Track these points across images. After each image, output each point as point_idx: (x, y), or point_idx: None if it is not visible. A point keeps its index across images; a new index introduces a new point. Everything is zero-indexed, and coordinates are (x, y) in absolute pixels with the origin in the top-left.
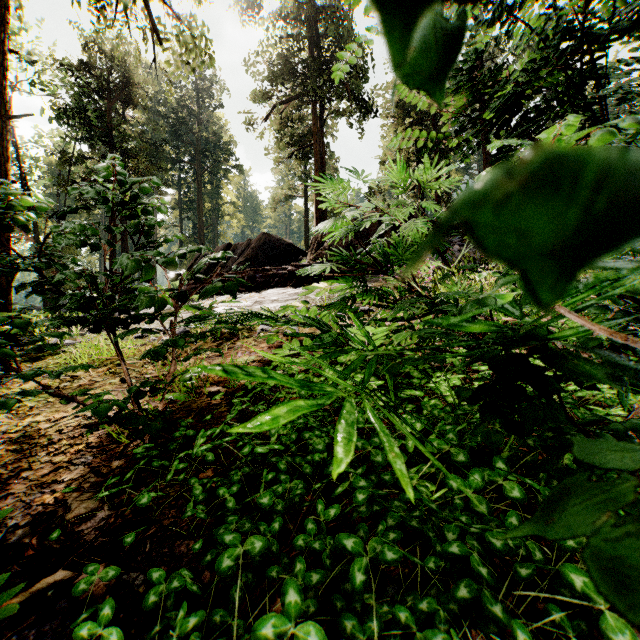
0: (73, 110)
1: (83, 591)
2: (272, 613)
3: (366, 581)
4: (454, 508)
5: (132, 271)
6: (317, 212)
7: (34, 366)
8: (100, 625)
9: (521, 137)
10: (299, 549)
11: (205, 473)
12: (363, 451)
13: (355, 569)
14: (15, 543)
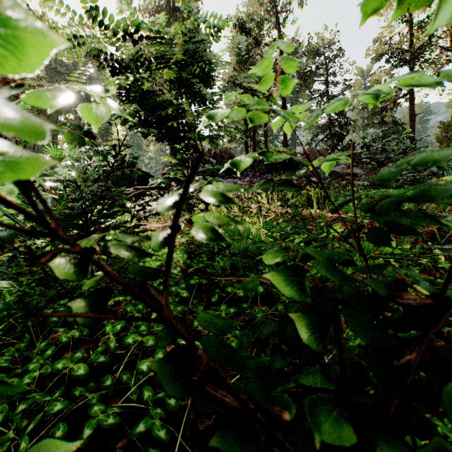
0: None
1: None
2: None
3: None
4: None
5: None
6: (172, 150)
7: None
8: None
9: None
10: None
11: None
12: None
13: None
14: None
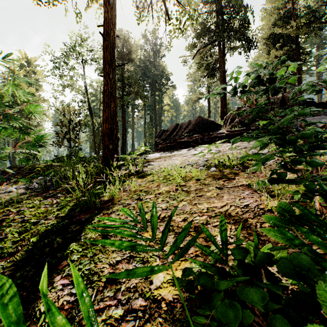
0: None
1: None
2: None
3: None
4: None
5: None
6: (221, 104)
7: (147, 180)
8: None
9: None
10: None
11: None
12: None
13: None
14: None
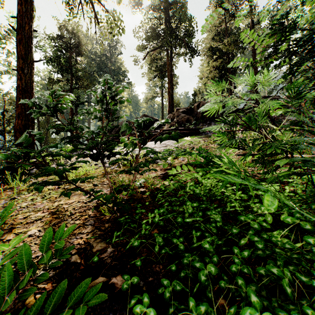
0: (54, 58)
1: (126, 288)
2: (247, 306)
3: (292, 292)
4: (314, 254)
5: (124, 130)
6: (169, 104)
7: (48, 178)
8: (144, 307)
9: (310, 58)
10: (234, 272)
11: (154, 231)
12: (245, 222)
13: (284, 285)
14: (73, 262)
